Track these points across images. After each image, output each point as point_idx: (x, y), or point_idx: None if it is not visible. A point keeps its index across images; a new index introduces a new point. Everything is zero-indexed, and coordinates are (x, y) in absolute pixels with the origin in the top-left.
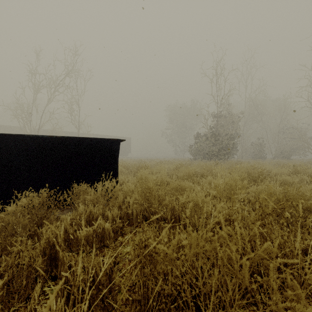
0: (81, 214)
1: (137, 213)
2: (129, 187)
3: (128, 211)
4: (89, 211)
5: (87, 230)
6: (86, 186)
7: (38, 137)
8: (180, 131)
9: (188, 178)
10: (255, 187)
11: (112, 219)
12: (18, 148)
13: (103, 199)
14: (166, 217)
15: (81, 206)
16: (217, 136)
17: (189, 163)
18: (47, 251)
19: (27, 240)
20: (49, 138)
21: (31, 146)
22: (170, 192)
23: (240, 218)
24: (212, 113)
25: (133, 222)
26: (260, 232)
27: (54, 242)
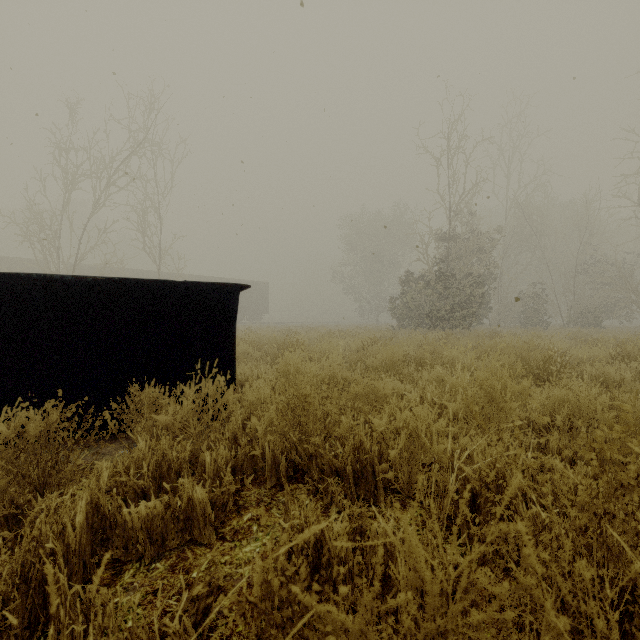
0: (140, 461)
1: (274, 456)
2: (260, 392)
3: (253, 451)
4: (160, 454)
5: (148, 506)
6: (157, 393)
7: (52, 280)
8: (370, 270)
9: (391, 369)
10: (544, 393)
11: (215, 471)
12: (4, 304)
13: (195, 422)
14: (342, 467)
15: (141, 442)
16: (448, 279)
17: (391, 335)
18: (33, 571)
19: (2, 528)
20: (78, 281)
21: (35, 301)
22: (352, 403)
23: (549, 501)
24: (438, 231)
25: (265, 475)
26: (600, 536)
27: (54, 545)
